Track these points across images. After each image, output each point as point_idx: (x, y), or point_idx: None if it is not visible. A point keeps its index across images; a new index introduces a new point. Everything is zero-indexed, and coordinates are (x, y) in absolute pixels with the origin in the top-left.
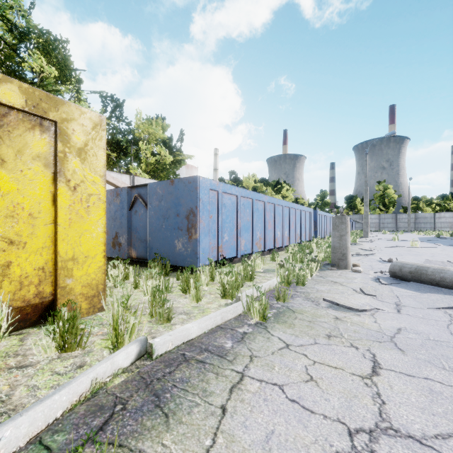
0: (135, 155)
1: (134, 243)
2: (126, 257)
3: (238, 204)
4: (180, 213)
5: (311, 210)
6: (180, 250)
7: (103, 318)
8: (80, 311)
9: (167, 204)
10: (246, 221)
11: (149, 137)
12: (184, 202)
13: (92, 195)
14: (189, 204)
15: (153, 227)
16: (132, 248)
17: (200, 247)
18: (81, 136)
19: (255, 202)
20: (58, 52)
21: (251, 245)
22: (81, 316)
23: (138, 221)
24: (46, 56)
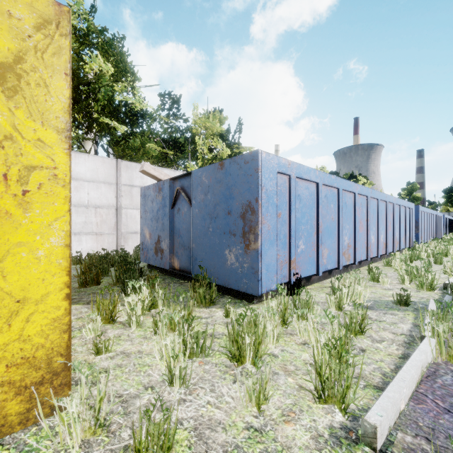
0: (193, 153)
1: (177, 250)
2: (168, 267)
3: (318, 196)
4: (233, 210)
5: (412, 205)
6: (233, 265)
7: (43, 447)
8: (2, 422)
9: (214, 197)
10: (330, 222)
11: (206, 132)
12: (238, 193)
13: (35, 168)
14: (245, 195)
15: (198, 230)
16: (174, 256)
17: (263, 262)
18: (6, 40)
19: (341, 194)
20: (114, 48)
21: (336, 256)
22: (4, 432)
23: (181, 221)
24: (104, 55)
